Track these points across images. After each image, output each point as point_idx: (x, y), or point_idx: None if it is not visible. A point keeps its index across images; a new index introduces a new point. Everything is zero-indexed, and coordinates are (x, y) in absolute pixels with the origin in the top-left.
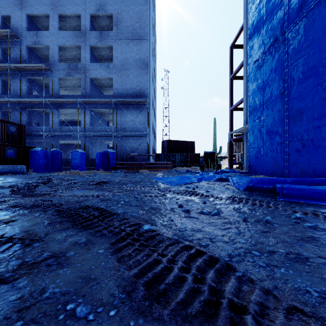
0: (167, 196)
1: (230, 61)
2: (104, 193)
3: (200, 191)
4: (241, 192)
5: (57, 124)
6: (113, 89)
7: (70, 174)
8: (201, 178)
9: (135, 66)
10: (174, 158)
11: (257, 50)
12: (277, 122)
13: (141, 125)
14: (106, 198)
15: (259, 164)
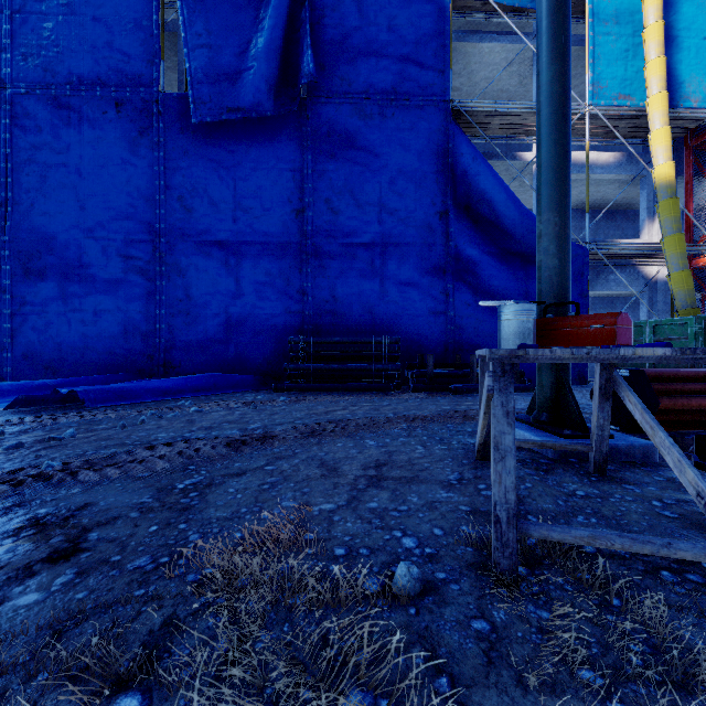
0: None
1: None
2: None
3: None
4: None
5: None
6: None
7: None
8: None
9: None
10: None
11: None
12: None
13: None
14: None
15: None
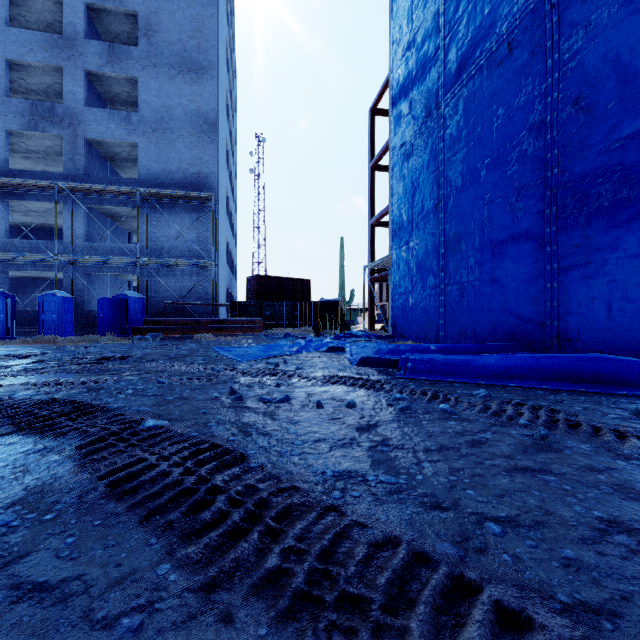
0: (222, 378)
1: (370, 137)
2: (100, 377)
3: (287, 369)
4: (354, 368)
5: (3, 234)
6: (139, 168)
7: (34, 345)
8: (301, 346)
9: (188, 125)
10: (271, 310)
11: (405, 126)
12: (430, 252)
13: (201, 244)
14: (100, 386)
15: (406, 323)
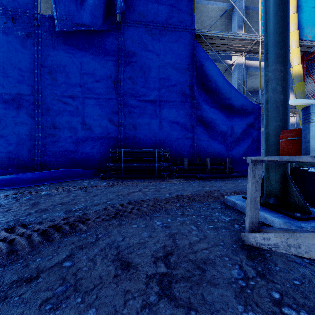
0: None
1: None
2: None
3: None
4: None
5: None
6: None
7: None
8: None
9: None
10: None
11: None
12: None
13: None
14: None
15: None
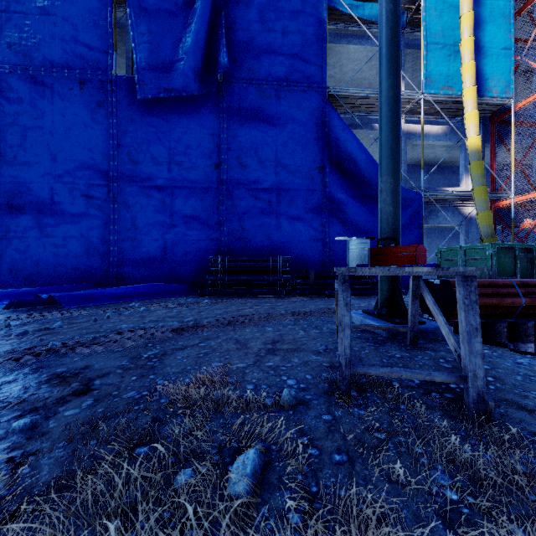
0: None
1: None
2: None
3: None
4: None
5: None
6: None
7: None
8: None
9: None
10: None
11: None
12: None
13: None
14: None
15: None
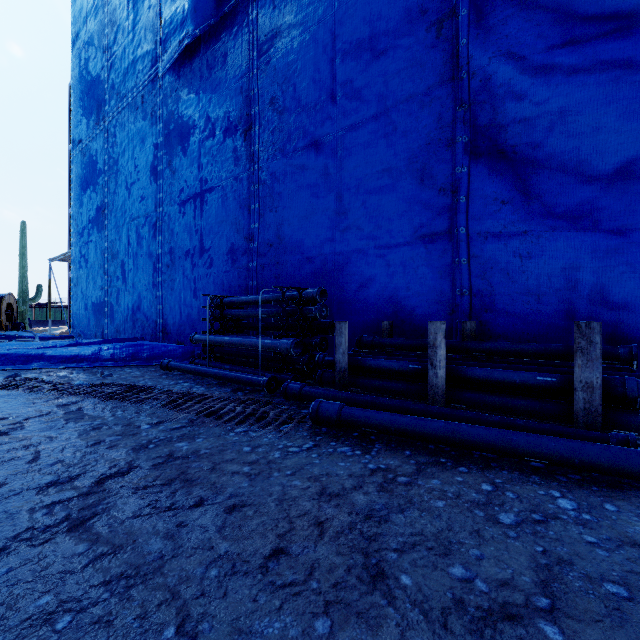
0: None
1: (69, 115)
2: None
3: None
4: None
5: None
6: None
7: None
8: None
9: None
10: None
11: (82, 124)
12: (99, 255)
13: None
14: None
15: (83, 322)
